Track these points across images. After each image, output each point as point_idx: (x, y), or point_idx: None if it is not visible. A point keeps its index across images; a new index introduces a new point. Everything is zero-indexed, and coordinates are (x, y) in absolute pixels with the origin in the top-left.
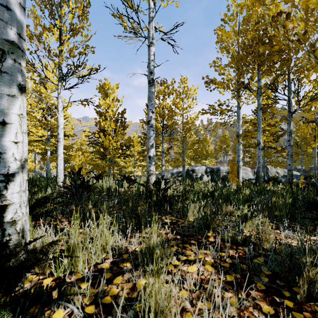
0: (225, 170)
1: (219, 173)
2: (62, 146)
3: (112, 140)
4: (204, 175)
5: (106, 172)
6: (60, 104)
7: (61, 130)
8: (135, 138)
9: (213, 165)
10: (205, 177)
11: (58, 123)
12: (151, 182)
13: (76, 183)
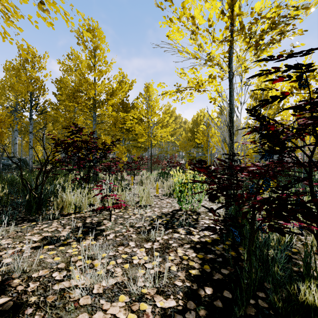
0: None
1: None
2: None
3: None
4: None
5: None
6: None
7: None
8: None
9: None
10: None
11: None
12: None
13: None
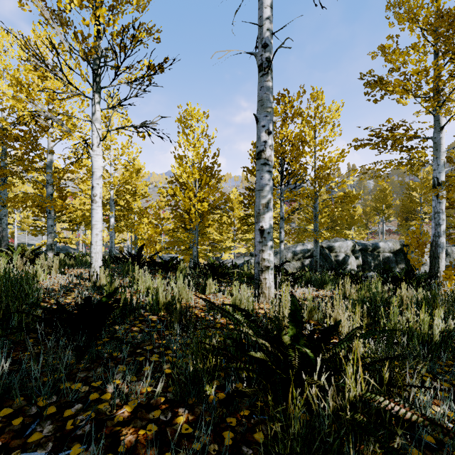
0: (388, 248)
1: (378, 252)
2: (100, 210)
3: (194, 199)
4: (350, 256)
5: (191, 248)
6: (96, 133)
7: (97, 180)
8: (235, 198)
9: (362, 239)
10: (353, 259)
11: (92, 169)
12: (264, 285)
13: (64, 308)
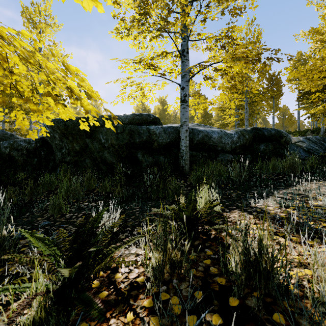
0: None
1: None
2: None
3: None
4: None
5: None
6: None
7: None
8: None
9: None
10: None
11: None
12: None
13: None
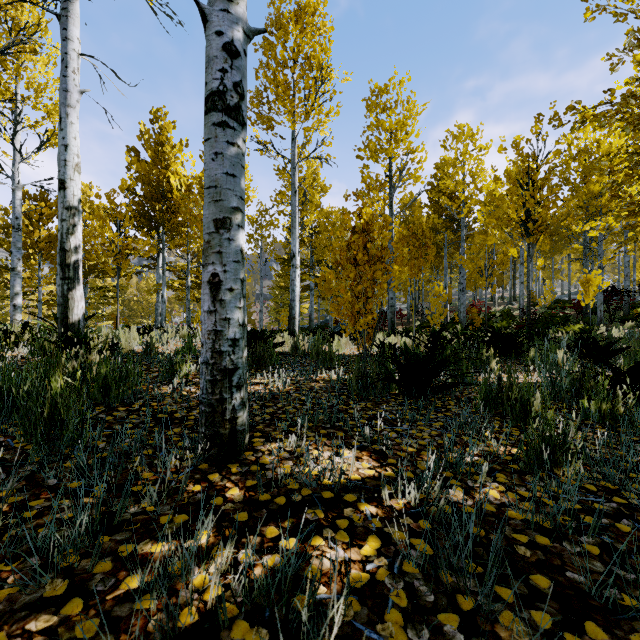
0: None
1: None
2: None
3: None
4: None
5: None
6: None
7: None
8: None
9: None
10: None
11: None
12: None
13: None
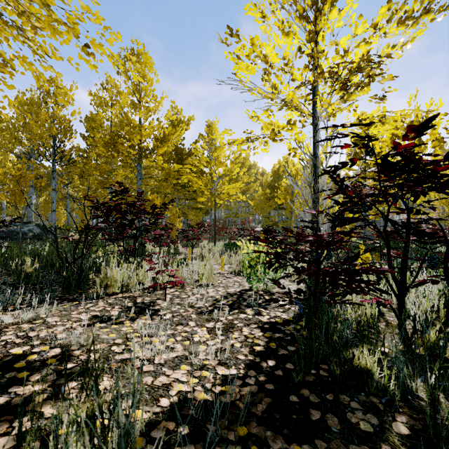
0: None
1: None
2: None
3: None
4: None
5: None
6: None
7: None
8: None
9: None
10: None
11: None
12: None
13: None
